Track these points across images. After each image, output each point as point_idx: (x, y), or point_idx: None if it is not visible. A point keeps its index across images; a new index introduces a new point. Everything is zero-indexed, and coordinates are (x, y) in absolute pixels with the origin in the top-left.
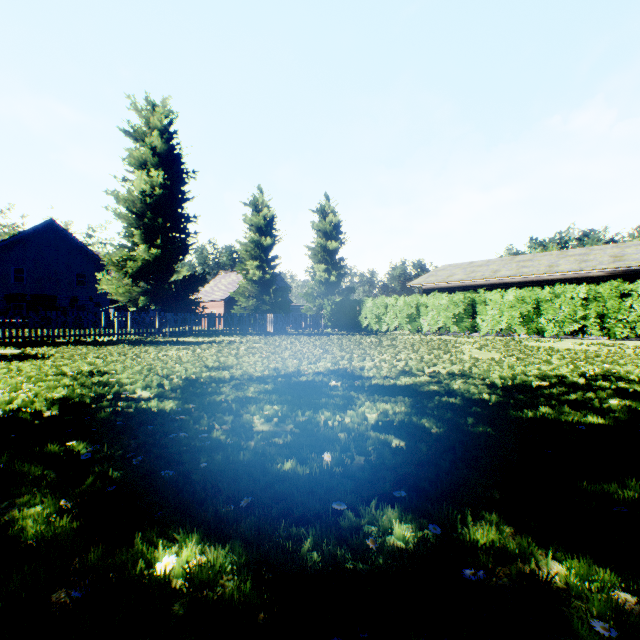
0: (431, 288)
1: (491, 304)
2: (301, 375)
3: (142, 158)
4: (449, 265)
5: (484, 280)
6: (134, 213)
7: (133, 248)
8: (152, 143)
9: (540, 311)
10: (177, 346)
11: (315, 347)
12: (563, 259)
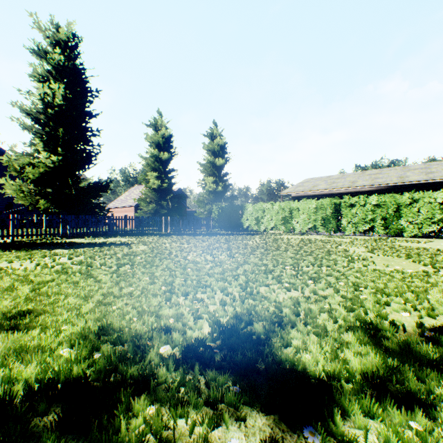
0: (299, 196)
1: (355, 208)
2: (140, 380)
3: (45, 73)
4: (311, 178)
5: (345, 189)
6: (39, 124)
7: (38, 156)
8: (55, 60)
9: (400, 214)
10: (57, 250)
11: (202, 252)
12: (409, 172)
